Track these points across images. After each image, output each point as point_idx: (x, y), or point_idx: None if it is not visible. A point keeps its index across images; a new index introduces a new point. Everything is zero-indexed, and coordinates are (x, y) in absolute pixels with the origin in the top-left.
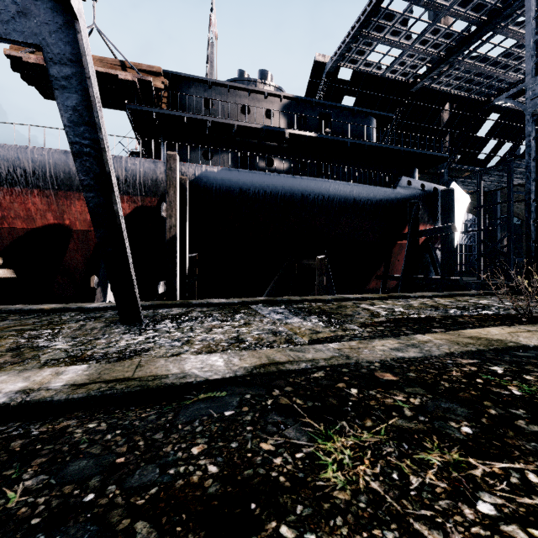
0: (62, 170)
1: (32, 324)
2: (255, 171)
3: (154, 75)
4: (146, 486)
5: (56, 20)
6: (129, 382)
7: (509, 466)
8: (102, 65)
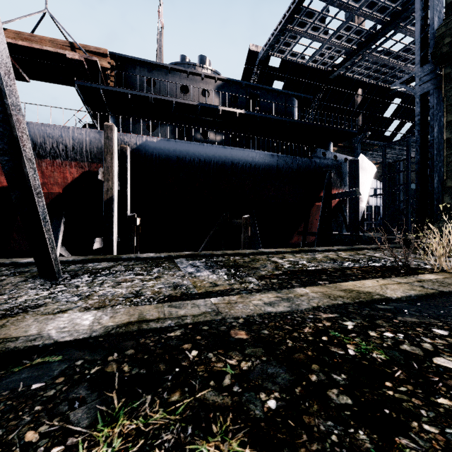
0: None
1: None
2: (190, 142)
3: (101, 56)
4: None
5: None
6: None
7: None
8: (53, 46)
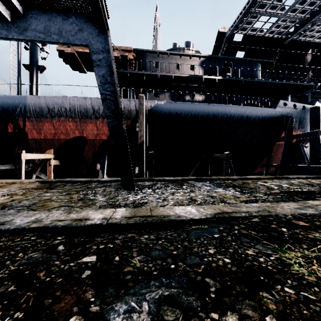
0: (83, 107)
1: (80, 188)
2: (185, 102)
3: (128, 52)
4: (197, 264)
5: (95, 31)
6: (152, 217)
7: None
8: None
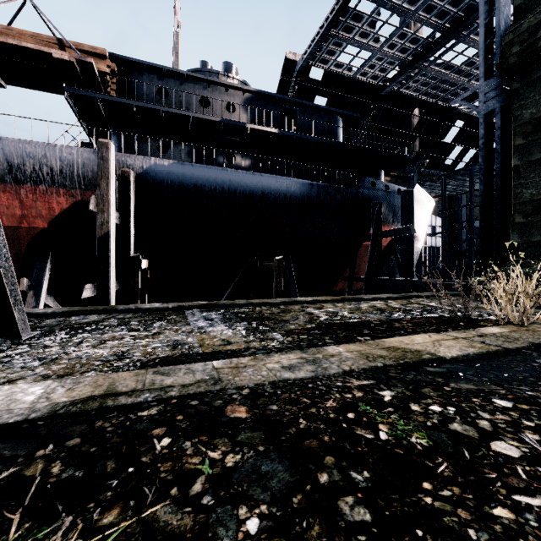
0: None
1: None
2: (210, 166)
3: (98, 57)
4: None
5: None
6: None
7: None
8: (36, 42)
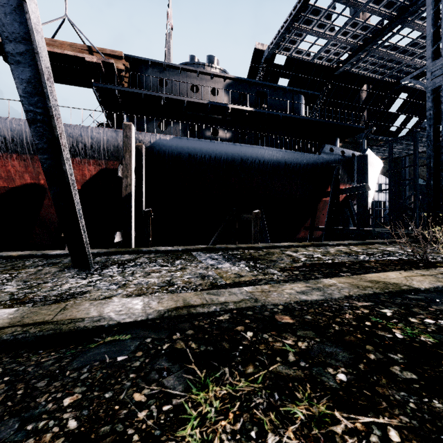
0: None
1: None
2: (201, 139)
3: (116, 58)
4: None
5: (11, 3)
6: (45, 325)
7: (373, 421)
8: (72, 50)
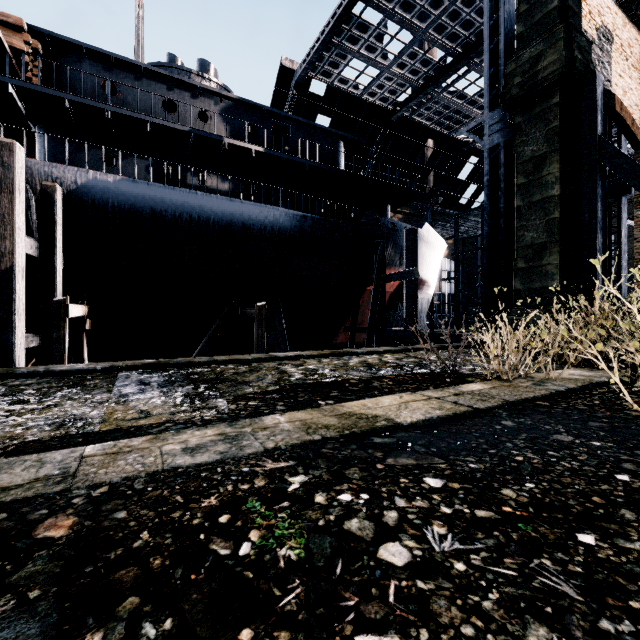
0: None
1: None
2: (174, 187)
3: (10, 28)
4: None
5: None
6: None
7: None
8: None
